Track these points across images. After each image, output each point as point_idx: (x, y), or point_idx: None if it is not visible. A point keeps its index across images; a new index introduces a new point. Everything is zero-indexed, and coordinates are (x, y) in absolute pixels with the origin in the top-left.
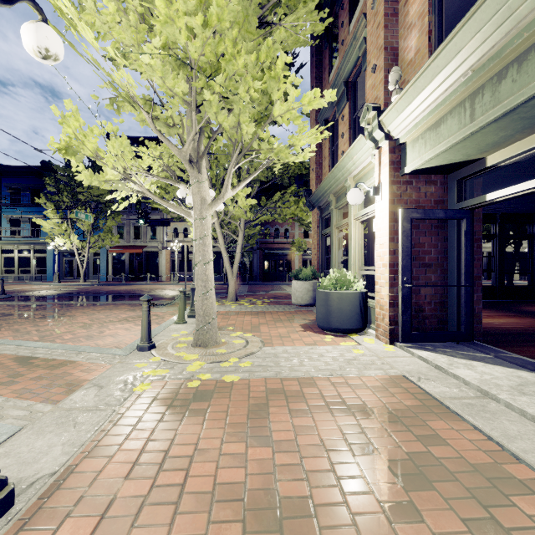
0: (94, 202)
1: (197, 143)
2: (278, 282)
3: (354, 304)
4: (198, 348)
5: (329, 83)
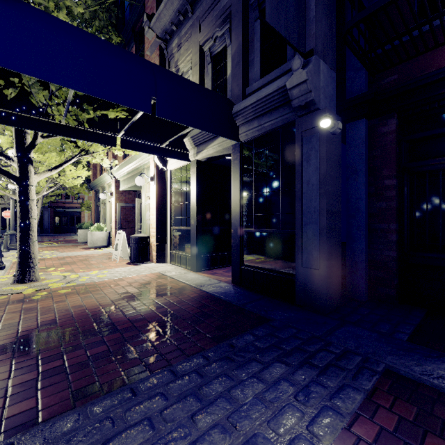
0: None
1: None
2: (70, 233)
3: (103, 236)
4: None
5: None
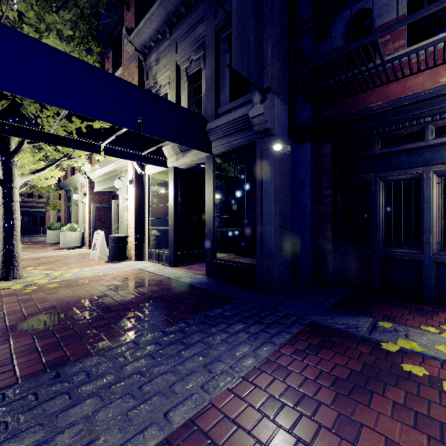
0: None
1: None
2: (33, 234)
3: (77, 237)
4: None
5: None
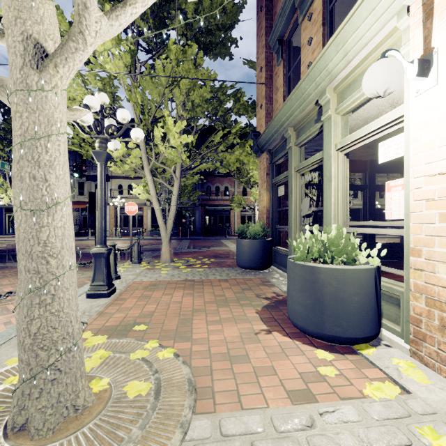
0: None
1: None
2: (219, 236)
3: (366, 291)
4: (12, 439)
5: None
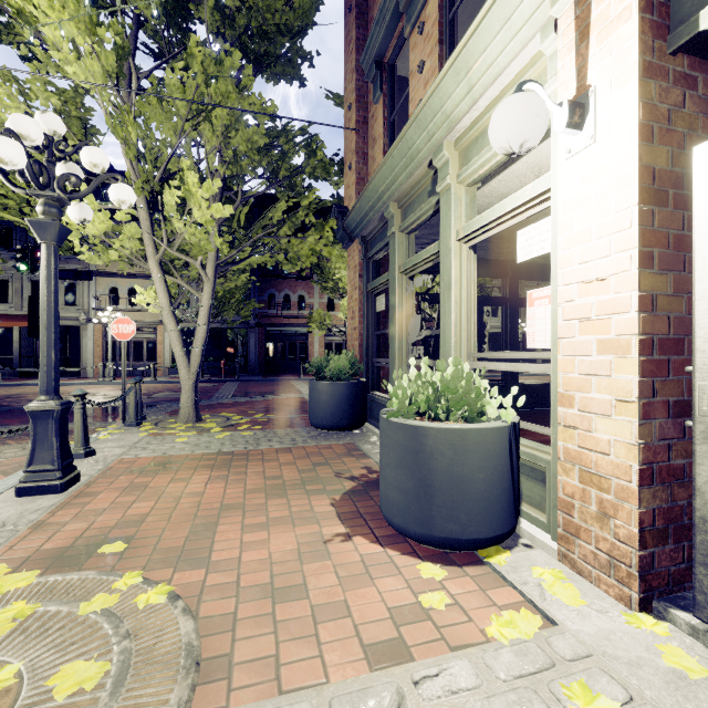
0: None
1: None
2: (289, 376)
3: (497, 463)
4: None
5: None
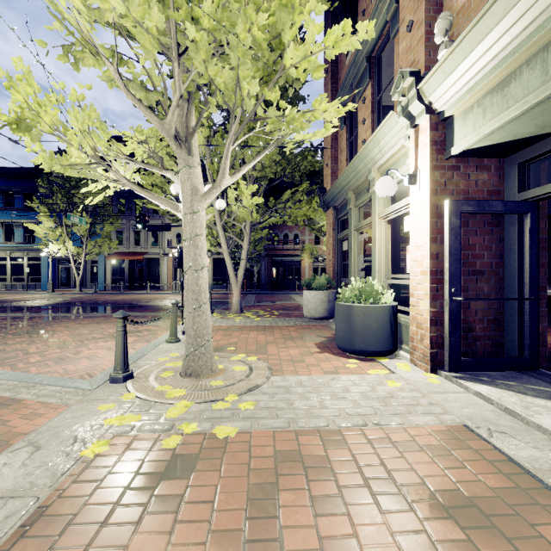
0: (91, 206)
1: (186, 114)
2: (288, 291)
3: (383, 321)
4: (188, 378)
5: (347, 64)
